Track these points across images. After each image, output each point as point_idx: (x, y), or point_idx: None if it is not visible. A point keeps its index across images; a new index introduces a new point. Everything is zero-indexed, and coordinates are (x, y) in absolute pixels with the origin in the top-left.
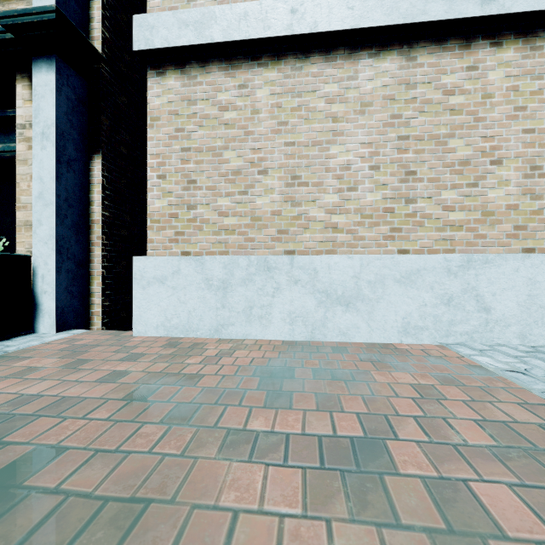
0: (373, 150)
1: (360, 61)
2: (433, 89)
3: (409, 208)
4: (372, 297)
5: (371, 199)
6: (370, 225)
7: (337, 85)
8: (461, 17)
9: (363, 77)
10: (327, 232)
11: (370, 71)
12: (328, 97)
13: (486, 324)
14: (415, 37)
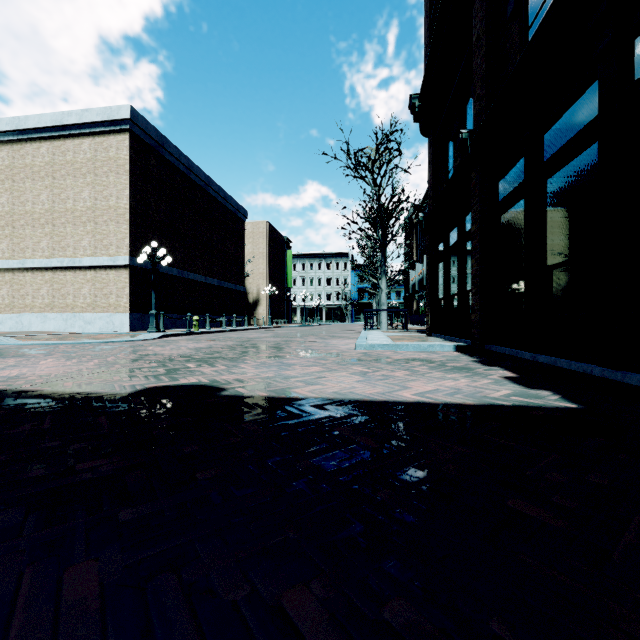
0: (8, 292)
1: (6, 273)
2: (18, 280)
3: (14, 304)
4: (5, 322)
5: (8, 302)
6: (8, 307)
7: (2, 278)
8: (19, 267)
9: (6, 277)
10: (0, 309)
11: (8, 276)
12: (0, 280)
13: (23, 327)
14: (15, 269)
